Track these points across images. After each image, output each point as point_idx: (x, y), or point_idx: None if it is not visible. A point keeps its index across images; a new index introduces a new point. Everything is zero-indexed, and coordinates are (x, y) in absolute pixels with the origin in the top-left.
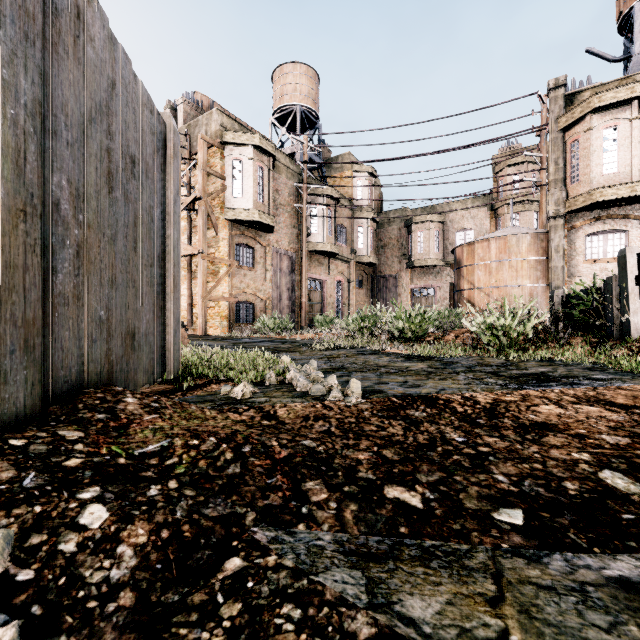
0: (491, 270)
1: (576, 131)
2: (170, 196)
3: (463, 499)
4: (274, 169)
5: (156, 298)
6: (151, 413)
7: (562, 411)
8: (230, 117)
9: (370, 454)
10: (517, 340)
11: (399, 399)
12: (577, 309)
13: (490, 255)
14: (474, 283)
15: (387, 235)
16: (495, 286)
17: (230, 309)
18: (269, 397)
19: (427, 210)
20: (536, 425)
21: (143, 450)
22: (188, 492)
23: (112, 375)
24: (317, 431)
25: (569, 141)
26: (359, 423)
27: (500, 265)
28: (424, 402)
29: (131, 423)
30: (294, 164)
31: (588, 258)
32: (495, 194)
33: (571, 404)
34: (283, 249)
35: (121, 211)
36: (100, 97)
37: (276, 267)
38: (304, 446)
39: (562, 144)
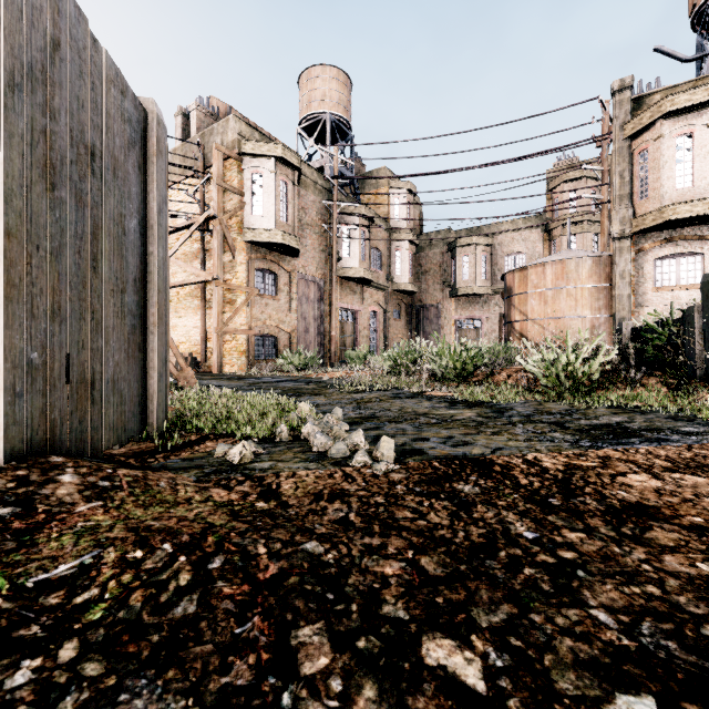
0: (546, 299)
1: (644, 139)
2: (152, 204)
3: (551, 669)
4: (300, 184)
5: (131, 333)
6: (91, 499)
7: (659, 484)
8: (249, 125)
9: (402, 565)
10: (581, 381)
11: (443, 464)
12: (650, 344)
13: (545, 282)
14: (527, 314)
15: (428, 260)
16: (551, 317)
17: (249, 343)
18: (275, 461)
19: (473, 232)
20: (631, 508)
21: (46, 575)
22: (90, 668)
23: (53, 439)
24: (330, 520)
25: (636, 151)
26: (389, 505)
27: (557, 293)
28: (475, 469)
29: (50, 521)
30: (323, 179)
31: (658, 285)
32: (549, 214)
33: (668, 472)
34: (310, 275)
35: (70, 217)
36: (31, 57)
37: (302, 295)
38: (305, 553)
39: (628, 154)
